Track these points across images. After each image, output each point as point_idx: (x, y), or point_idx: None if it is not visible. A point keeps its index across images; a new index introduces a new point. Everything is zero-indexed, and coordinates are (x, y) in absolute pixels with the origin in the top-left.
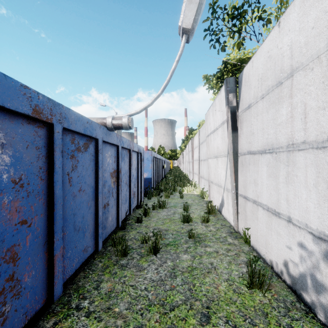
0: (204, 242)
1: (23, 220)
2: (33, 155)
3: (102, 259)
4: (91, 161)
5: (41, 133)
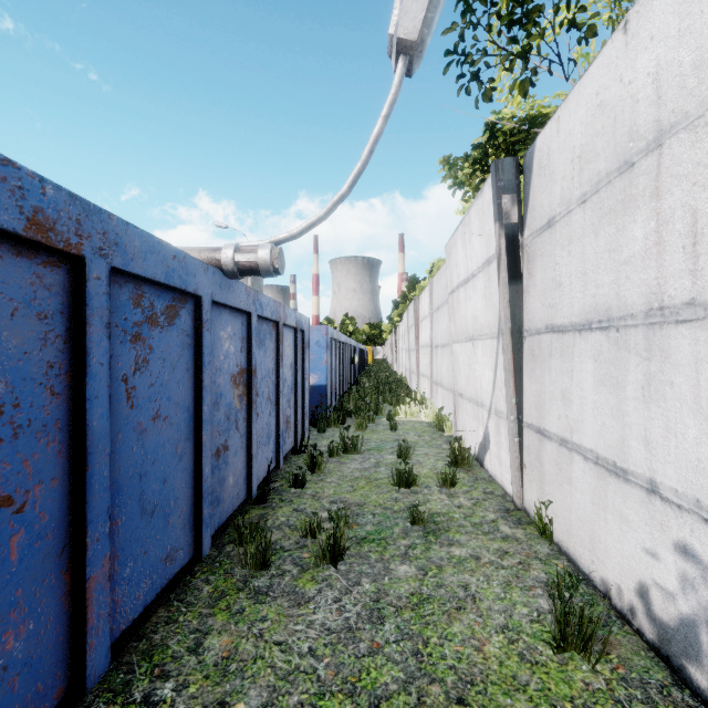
0: (447, 533)
1: (1, 497)
2: (29, 333)
3: (212, 575)
4: (184, 348)
5: (53, 280)
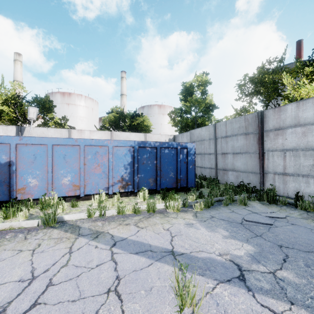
0: None
1: None
2: None
3: None
4: None
5: None
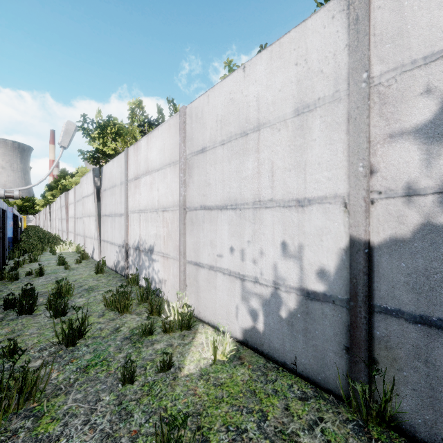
0: (77, 269)
1: None
2: None
3: None
4: None
5: None
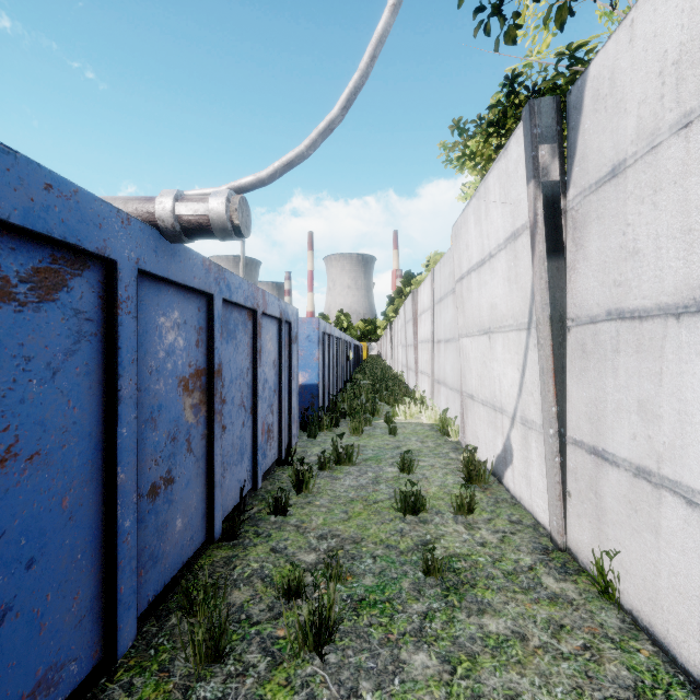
0: (474, 590)
1: None
2: None
3: (139, 674)
4: (81, 339)
5: None
